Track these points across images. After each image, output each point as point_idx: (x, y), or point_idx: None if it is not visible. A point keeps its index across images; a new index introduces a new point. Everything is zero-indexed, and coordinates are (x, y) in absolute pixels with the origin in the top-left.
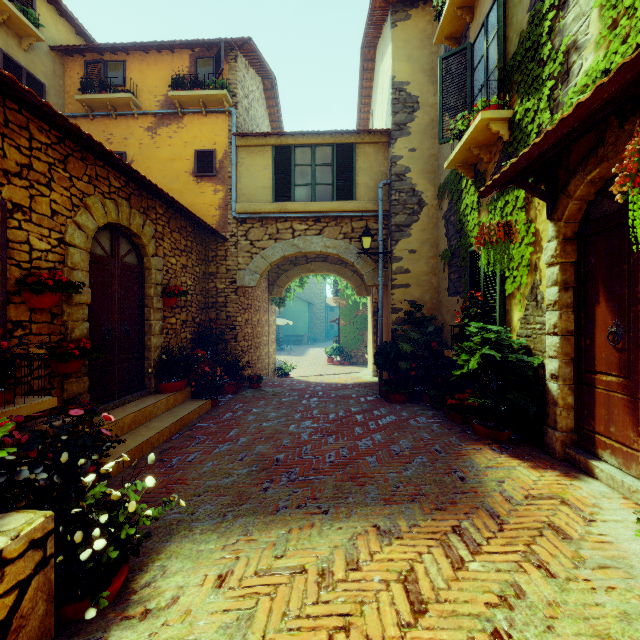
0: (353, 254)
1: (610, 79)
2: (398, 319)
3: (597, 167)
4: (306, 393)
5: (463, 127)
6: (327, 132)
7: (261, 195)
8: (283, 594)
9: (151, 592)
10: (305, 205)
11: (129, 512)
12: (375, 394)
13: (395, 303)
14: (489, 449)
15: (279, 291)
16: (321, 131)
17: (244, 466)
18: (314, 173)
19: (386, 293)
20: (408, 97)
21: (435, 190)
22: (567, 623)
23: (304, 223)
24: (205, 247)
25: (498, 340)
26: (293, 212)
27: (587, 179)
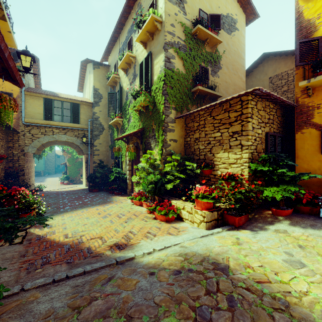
0: (79, 142)
1: (127, 135)
2: (95, 165)
3: (132, 141)
4: (59, 194)
5: (113, 117)
6: (69, 98)
7: (37, 116)
8: (76, 214)
9: (48, 221)
10: (59, 123)
11: (41, 209)
12: (87, 191)
13: (94, 160)
14: (116, 196)
15: (39, 152)
16: (66, 98)
17: (51, 209)
18: (63, 111)
19: (91, 156)
20: (99, 94)
21: (108, 125)
22: (116, 207)
23: (58, 129)
24: (7, 135)
25: (119, 172)
26: (53, 125)
27: (131, 142)
